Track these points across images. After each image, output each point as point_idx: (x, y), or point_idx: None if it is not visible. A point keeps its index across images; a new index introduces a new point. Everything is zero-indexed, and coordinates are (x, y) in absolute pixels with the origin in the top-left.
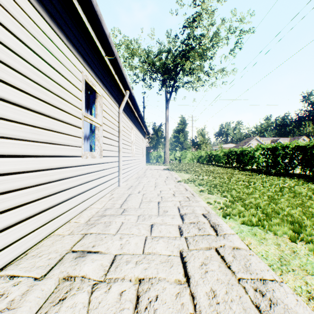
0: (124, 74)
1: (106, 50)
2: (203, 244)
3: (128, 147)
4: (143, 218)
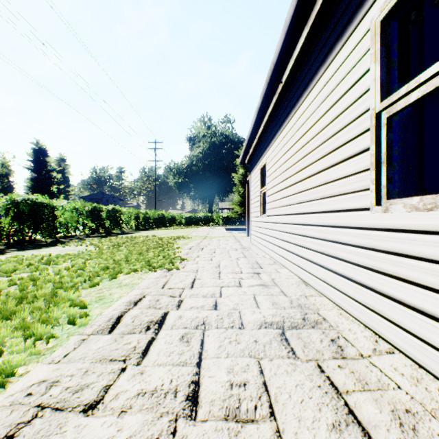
0: None
1: None
2: (168, 292)
3: None
4: (233, 318)
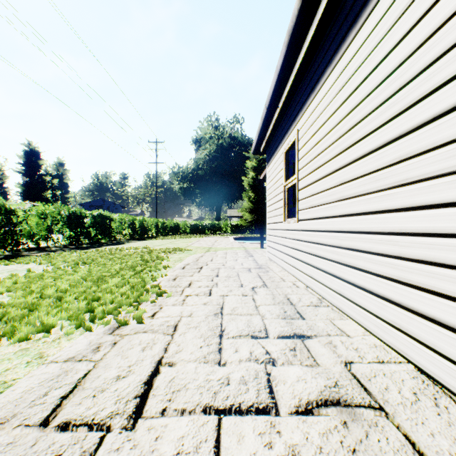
0: None
1: None
2: (47, 453)
3: None
4: None
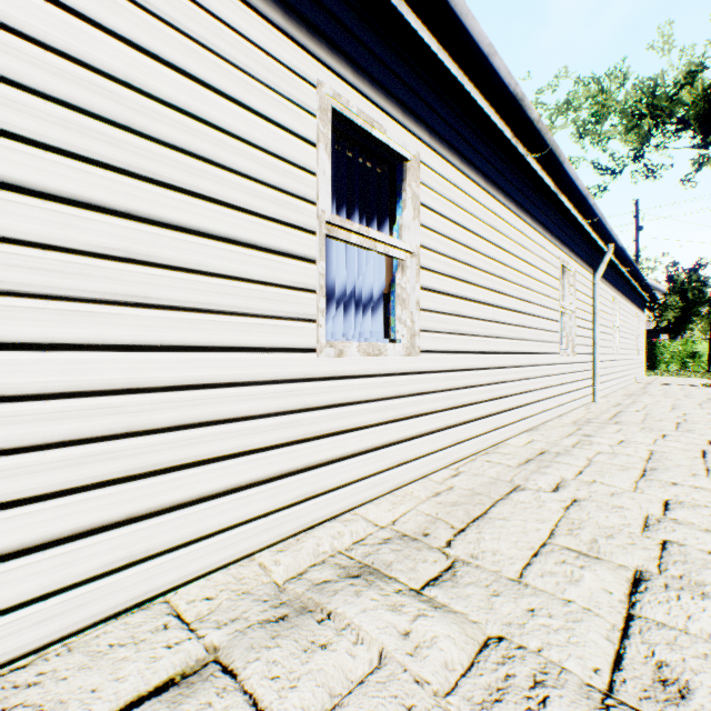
0: (608, 228)
1: (585, 217)
2: None
3: (605, 337)
4: (648, 429)
